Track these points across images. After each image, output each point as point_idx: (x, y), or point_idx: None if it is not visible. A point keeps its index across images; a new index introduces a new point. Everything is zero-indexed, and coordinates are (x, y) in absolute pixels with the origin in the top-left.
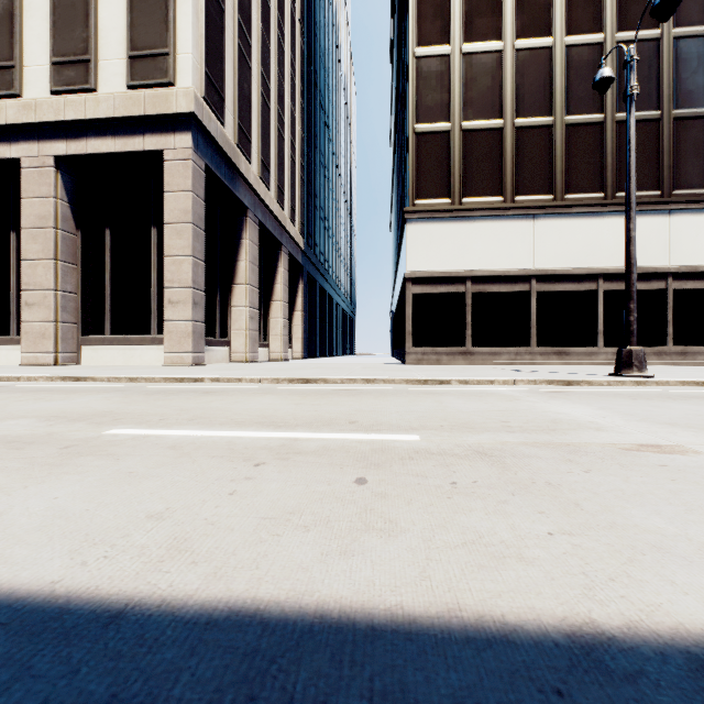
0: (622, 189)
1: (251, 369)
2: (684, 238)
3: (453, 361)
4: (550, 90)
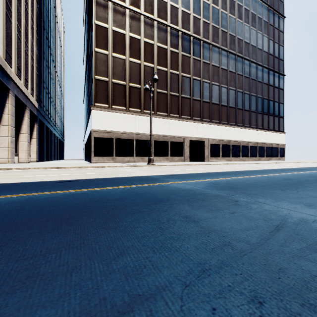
0: (158, 111)
1: (23, 165)
2: (172, 127)
3: (109, 161)
4: (139, 77)
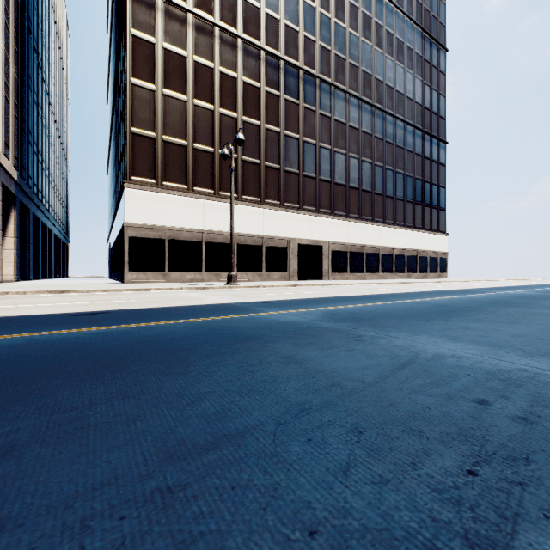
0: (245, 194)
1: None
2: (269, 222)
3: (157, 280)
4: (212, 134)
